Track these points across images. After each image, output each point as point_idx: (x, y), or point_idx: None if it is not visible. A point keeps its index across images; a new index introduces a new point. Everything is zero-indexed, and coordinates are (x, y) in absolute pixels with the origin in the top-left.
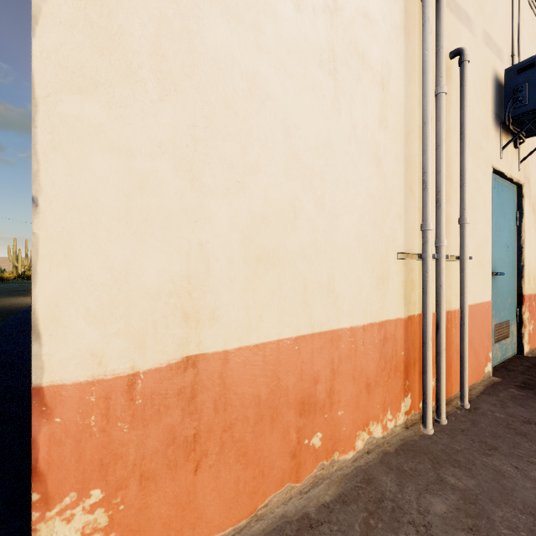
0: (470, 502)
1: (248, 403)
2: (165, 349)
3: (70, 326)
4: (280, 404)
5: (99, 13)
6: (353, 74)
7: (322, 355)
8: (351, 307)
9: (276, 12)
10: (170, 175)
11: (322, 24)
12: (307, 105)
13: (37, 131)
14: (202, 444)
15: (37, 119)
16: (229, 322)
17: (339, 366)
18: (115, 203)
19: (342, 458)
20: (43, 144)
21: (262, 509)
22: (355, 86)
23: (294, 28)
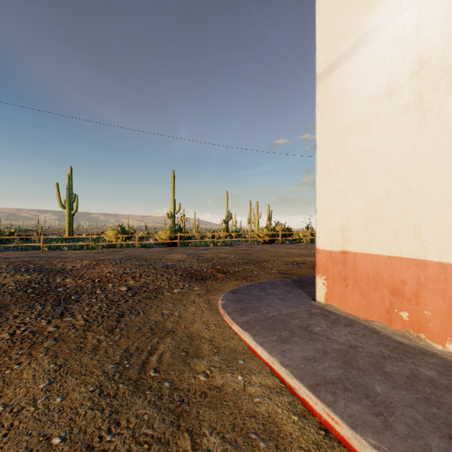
0: (446, 387)
1: (364, 275)
2: (338, 247)
3: (321, 236)
4: (379, 283)
5: (325, 163)
6: (443, 90)
7: (409, 271)
8: (439, 249)
9: (377, 111)
10: (339, 196)
11: (408, 88)
12: (397, 140)
13: (316, 196)
14: (347, 280)
15: (316, 193)
16: (356, 242)
17: (425, 283)
18: (328, 208)
19: (429, 343)
20: (317, 198)
21: (370, 321)
22: (445, 96)
23: (387, 109)
